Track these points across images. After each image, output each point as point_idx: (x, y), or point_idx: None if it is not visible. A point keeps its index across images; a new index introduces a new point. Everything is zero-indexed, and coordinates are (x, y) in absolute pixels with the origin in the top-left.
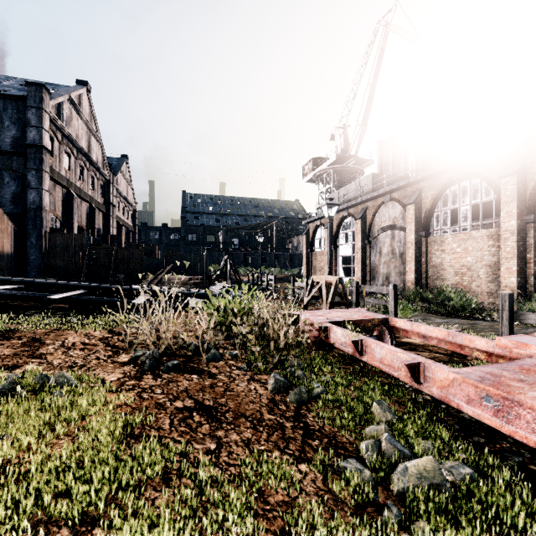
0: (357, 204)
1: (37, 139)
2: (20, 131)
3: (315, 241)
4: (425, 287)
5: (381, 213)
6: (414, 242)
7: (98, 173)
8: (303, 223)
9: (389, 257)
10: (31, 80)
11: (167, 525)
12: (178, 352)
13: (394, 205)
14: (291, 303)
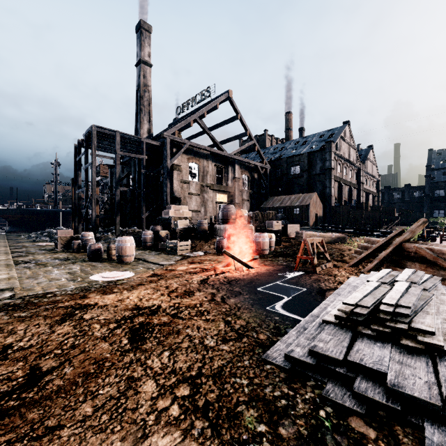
0: None
1: (329, 165)
2: (322, 164)
3: None
4: None
5: None
6: None
7: (353, 167)
8: None
9: None
10: (322, 132)
11: None
12: None
13: None
14: None
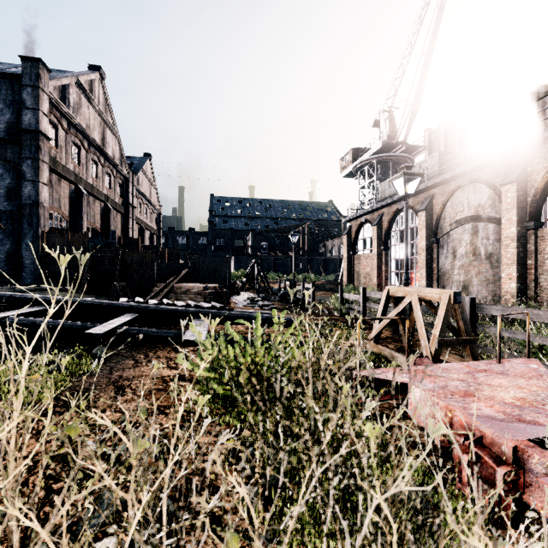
0: (418, 192)
1: (33, 123)
2: (15, 115)
3: (358, 242)
4: (534, 302)
5: (456, 202)
6: (516, 237)
7: (115, 171)
8: (344, 220)
9: (468, 259)
10: None
11: None
12: None
13: (478, 188)
14: (341, 324)
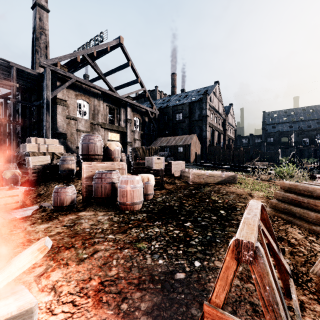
0: None
1: (205, 113)
2: (200, 112)
3: None
4: None
5: None
6: None
7: (221, 117)
8: None
9: None
10: (199, 89)
11: (266, 183)
12: (265, 179)
13: None
14: None
